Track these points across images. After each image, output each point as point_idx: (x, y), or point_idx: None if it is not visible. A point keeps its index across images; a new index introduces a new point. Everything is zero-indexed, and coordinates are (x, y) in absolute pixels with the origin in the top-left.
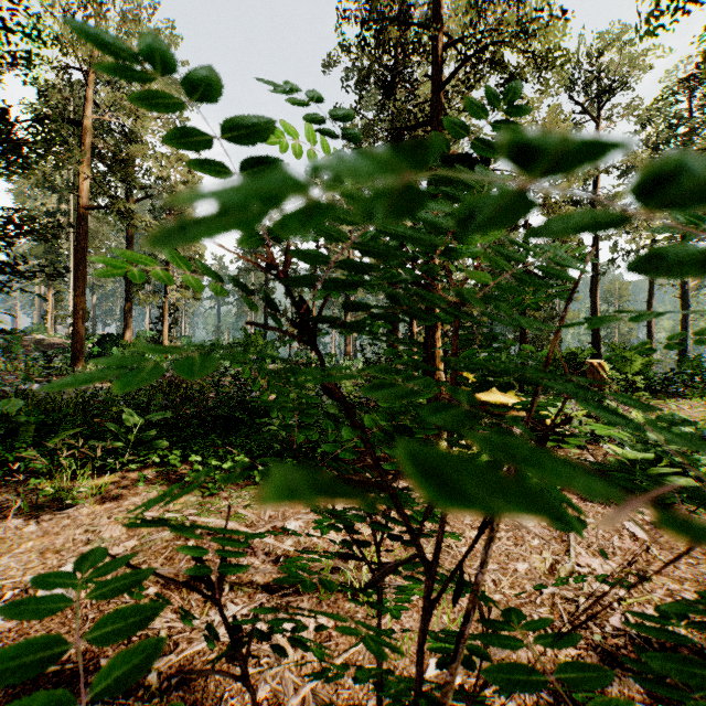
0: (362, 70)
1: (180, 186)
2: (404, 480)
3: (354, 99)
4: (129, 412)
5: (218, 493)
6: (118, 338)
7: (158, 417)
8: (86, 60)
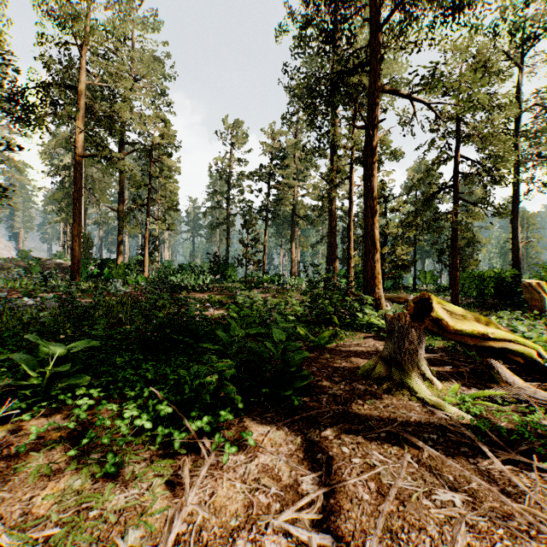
0: (307, 15)
1: (157, 138)
2: (374, 443)
3: (300, 46)
4: (40, 342)
5: (120, 468)
6: (114, 261)
7: (80, 347)
8: (80, 34)
